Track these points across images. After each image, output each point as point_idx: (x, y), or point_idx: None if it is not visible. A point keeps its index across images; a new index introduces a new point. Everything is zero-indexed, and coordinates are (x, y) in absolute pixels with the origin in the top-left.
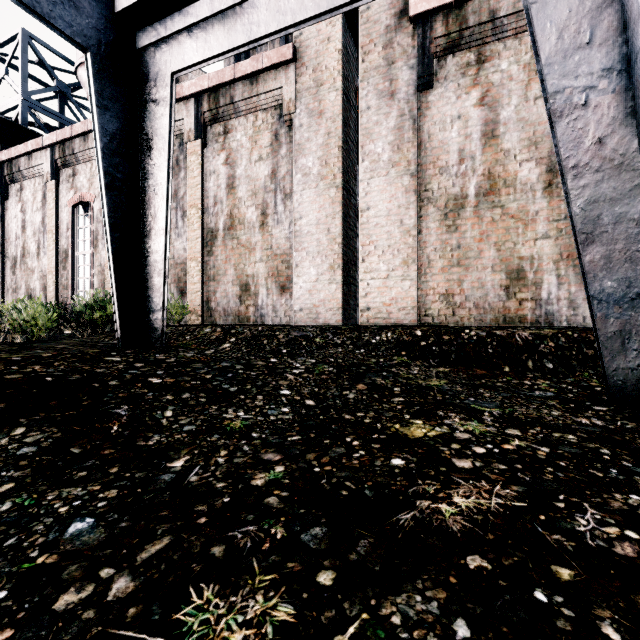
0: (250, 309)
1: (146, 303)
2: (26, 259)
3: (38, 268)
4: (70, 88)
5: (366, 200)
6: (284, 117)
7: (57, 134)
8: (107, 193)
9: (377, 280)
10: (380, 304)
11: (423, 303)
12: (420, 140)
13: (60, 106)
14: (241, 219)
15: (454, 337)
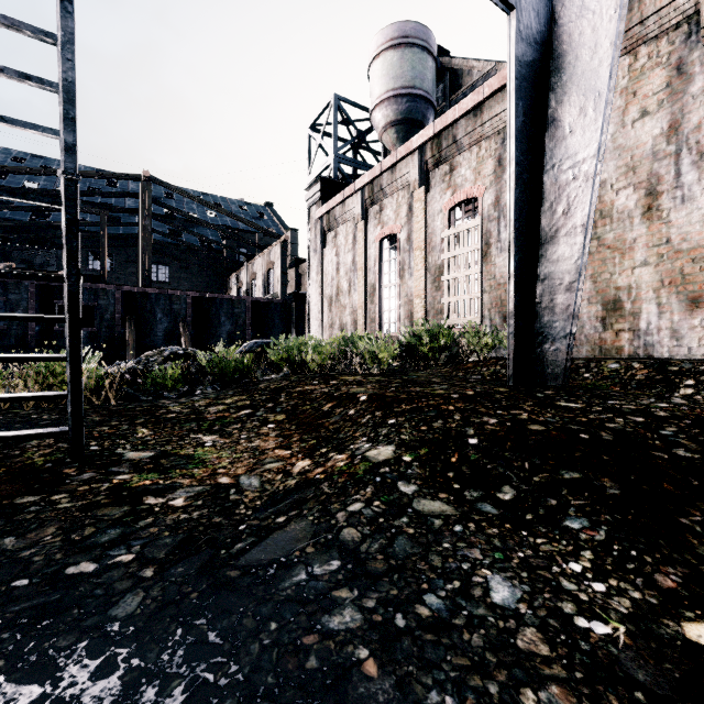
0: (622, 336)
1: (539, 329)
2: (339, 297)
3: (349, 304)
4: (365, 134)
5: None
6: (701, 31)
7: (367, 175)
8: (515, 190)
9: None
10: None
11: None
12: None
13: (353, 156)
14: (605, 210)
15: None
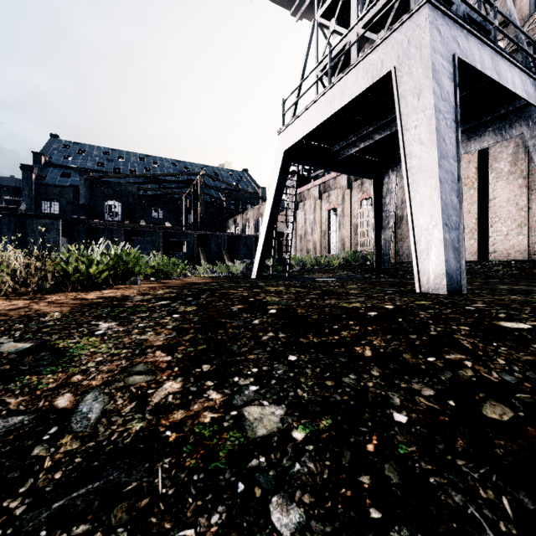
0: None
1: (383, 253)
2: (306, 236)
3: (312, 240)
4: None
5: (493, 194)
6: None
7: (322, 179)
8: (374, 218)
9: (500, 236)
10: (502, 249)
11: (532, 247)
12: (530, 157)
13: None
14: None
15: (532, 263)
